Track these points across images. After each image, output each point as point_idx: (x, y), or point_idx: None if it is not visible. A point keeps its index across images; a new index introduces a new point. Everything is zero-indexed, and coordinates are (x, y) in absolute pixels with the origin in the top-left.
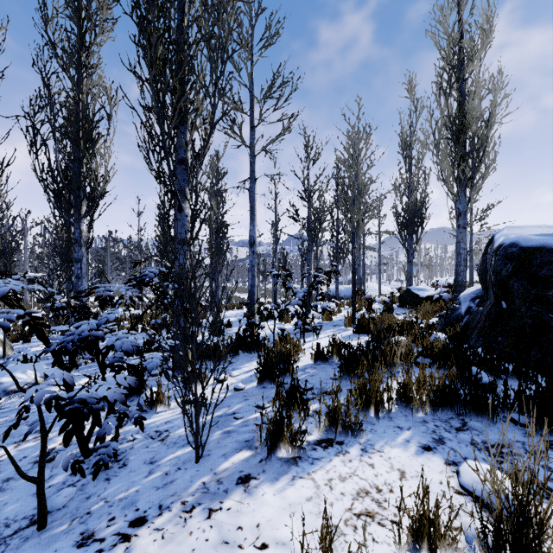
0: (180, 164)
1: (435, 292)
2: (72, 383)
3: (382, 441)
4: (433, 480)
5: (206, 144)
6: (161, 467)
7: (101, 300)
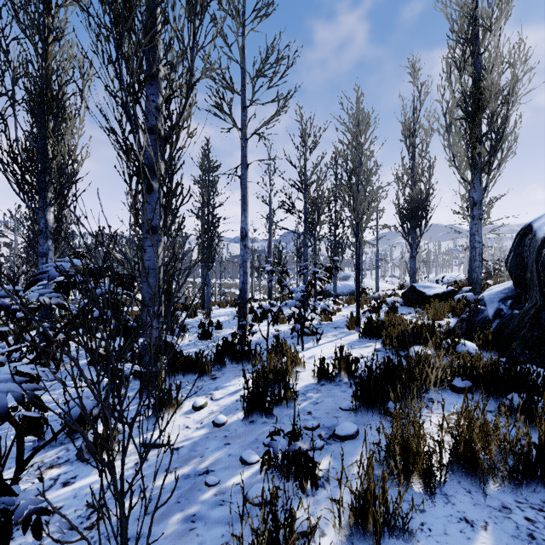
0: (149, 134)
1: (443, 290)
2: None
3: None
4: None
5: (183, 109)
6: None
7: None
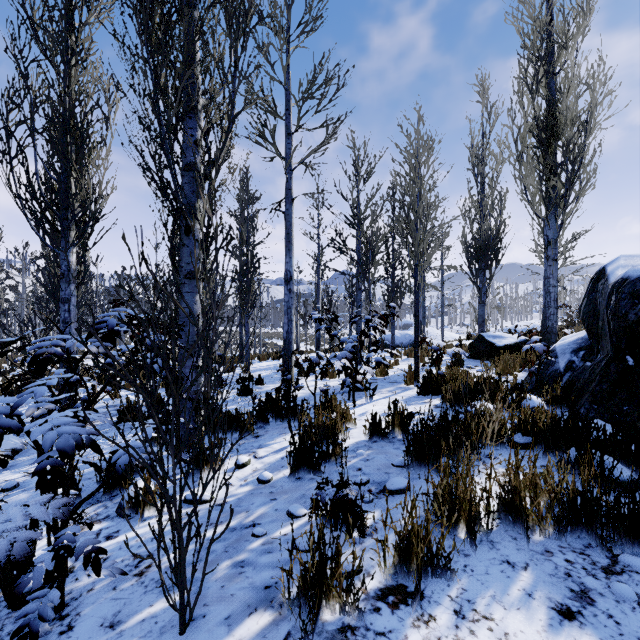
0: (188, 171)
1: (515, 340)
2: None
3: (486, 592)
4: None
5: (224, 144)
6: (124, 637)
7: (40, 360)
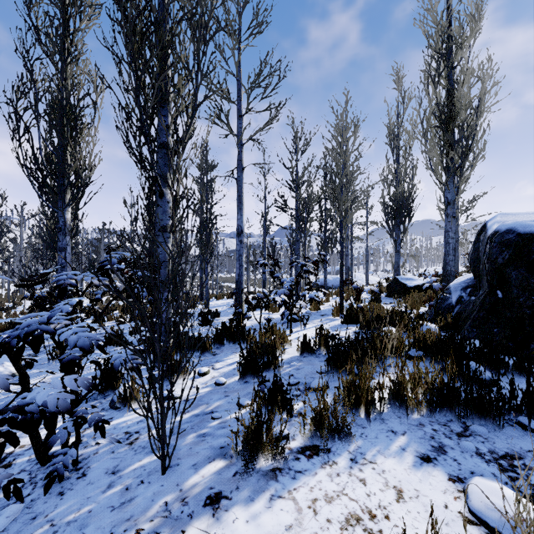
0: (161, 148)
1: (423, 282)
2: (5, 388)
3: (374, 448)
4: (436, 503)
5: (189, 127)
6: (123, 478)
7: (61, 289)
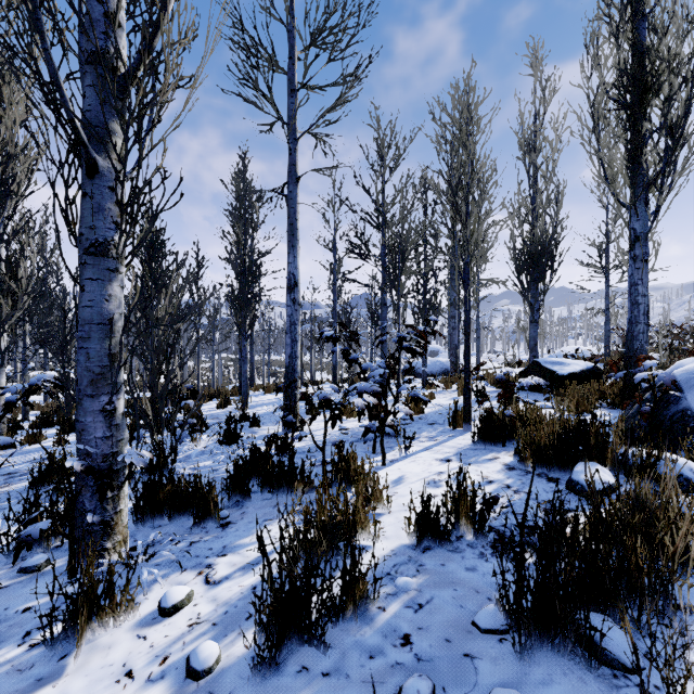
0: (93, 64)
1: (581, 367)
2: None
3: None
4: None
5: (158, 19)
6: None
7: None
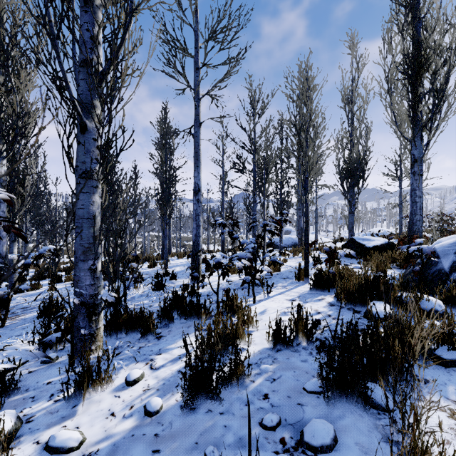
0: (84, 67)
1: (381, 242)
2: None
3: None
4: None
5: (121, 40)
6: None
7: None
